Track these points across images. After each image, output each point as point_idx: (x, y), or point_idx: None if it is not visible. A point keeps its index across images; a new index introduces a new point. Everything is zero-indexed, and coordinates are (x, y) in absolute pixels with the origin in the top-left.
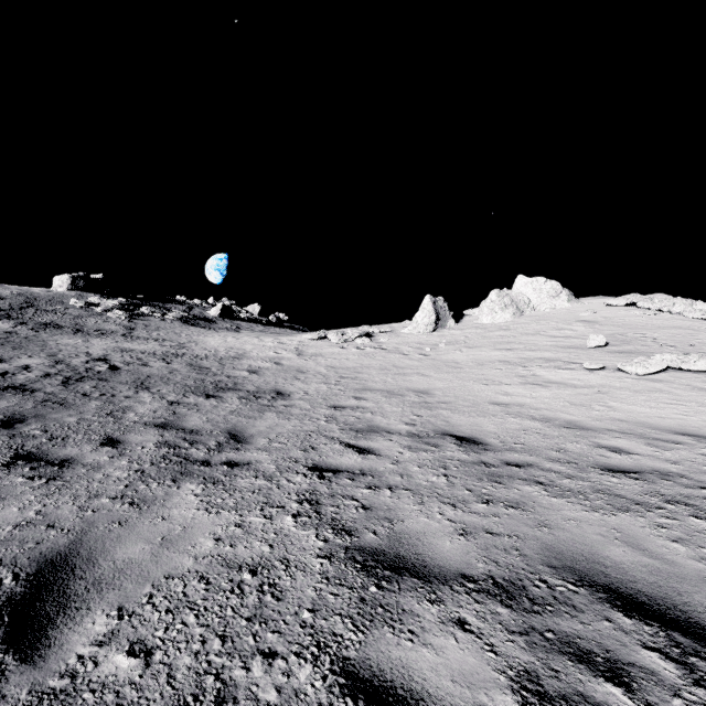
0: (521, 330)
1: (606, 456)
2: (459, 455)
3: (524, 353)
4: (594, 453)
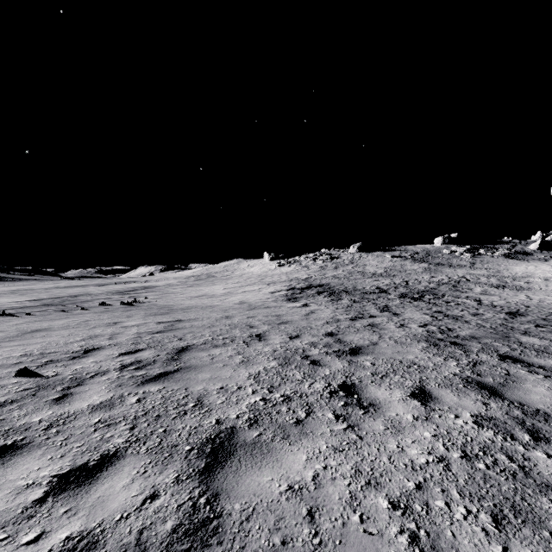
0: None
1: None
2: None
3: None
4: None
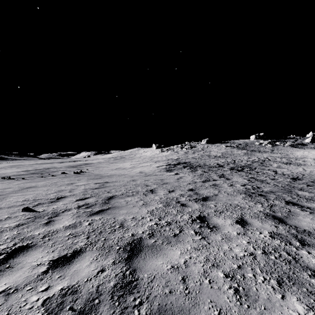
0: None
1: None
2: None
3: None
4: None
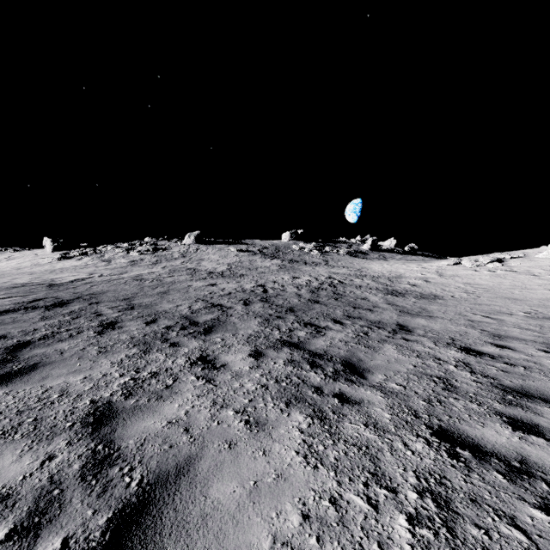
0: None
1: None
2: None
3: None
4: None
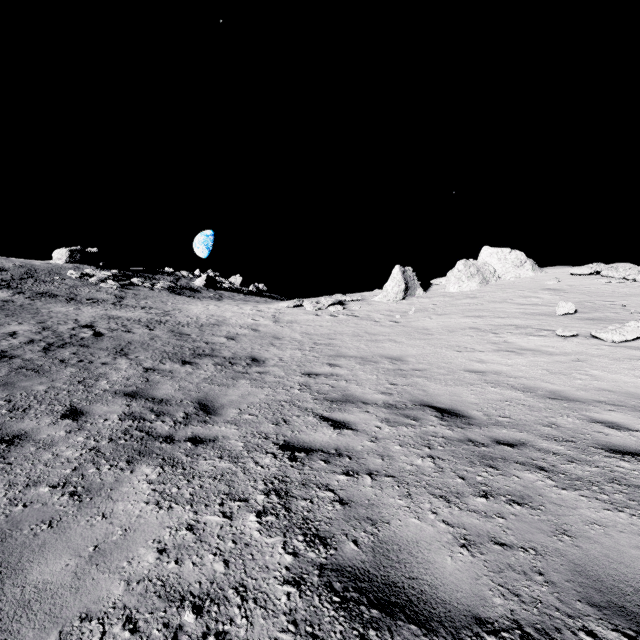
0: (488, 298)
1: (604, 432)
2: (442, 430)
3: (493, 320)
4: (590, 429)
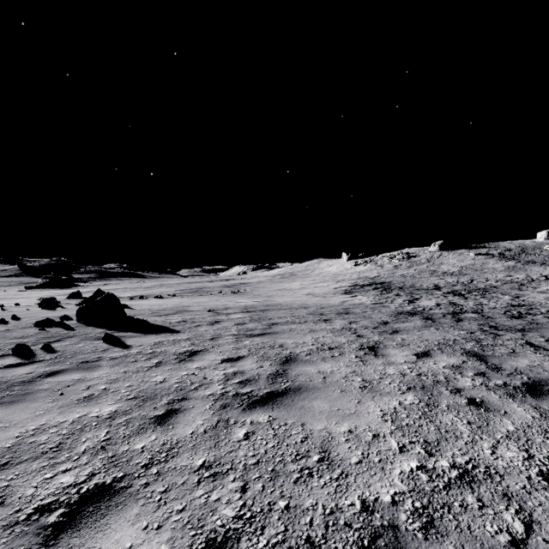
0: None
1: None
2: None
3: None
4: None
